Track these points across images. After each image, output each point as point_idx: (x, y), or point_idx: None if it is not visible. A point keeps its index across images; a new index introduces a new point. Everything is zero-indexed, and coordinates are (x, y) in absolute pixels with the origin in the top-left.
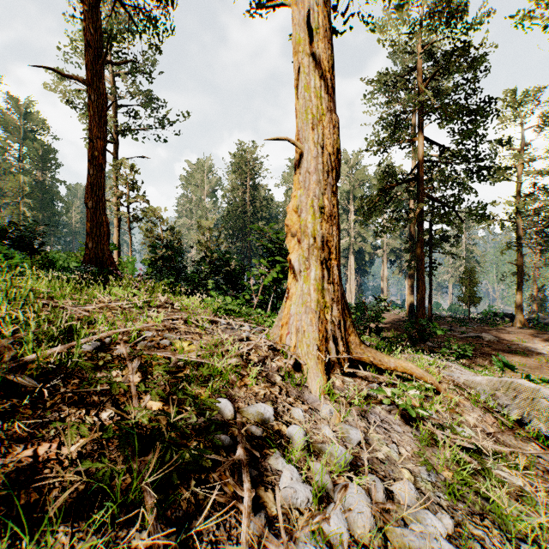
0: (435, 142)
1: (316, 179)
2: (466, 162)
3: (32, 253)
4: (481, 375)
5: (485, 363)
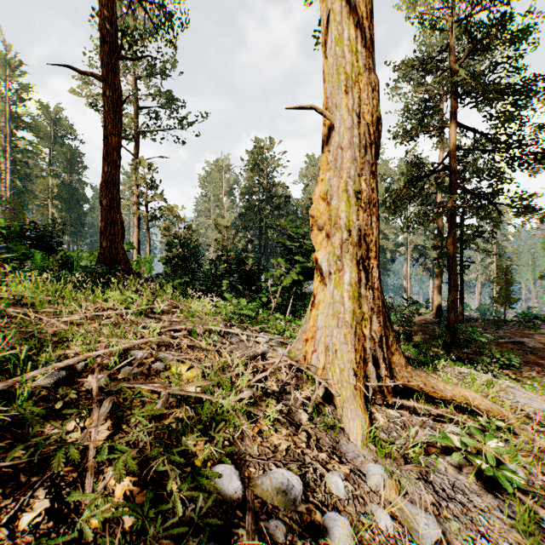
0: (469, 129)
1: (351, 156)
2: (506, 149)
3: (48, 252)
4: (538, 393)
5: (531, 374)
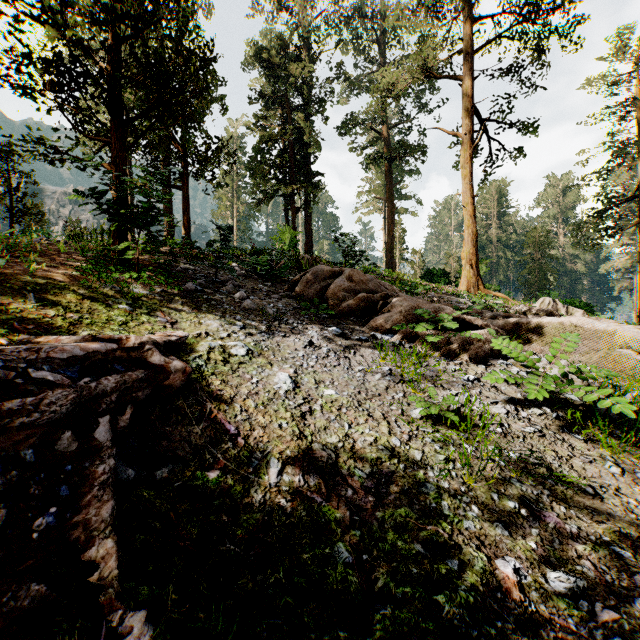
0: None
1: (467, 243)
2: None
3: None
4: None
5: None
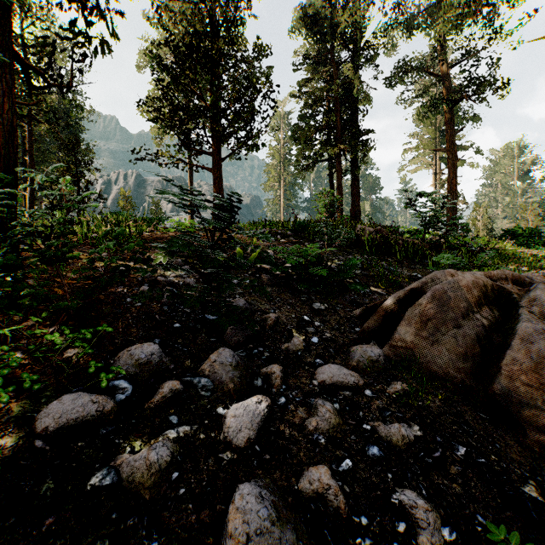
0: None
1: None
2: None
3: None
4: None
5: None
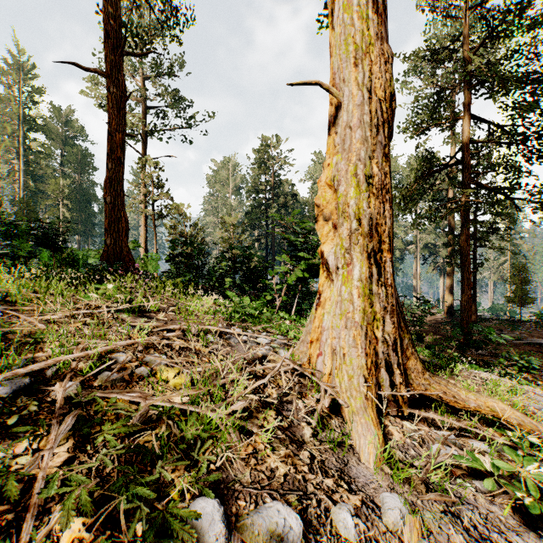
0: (483, 121)
1: (362, 136)
2: (523, 141)
3: (54, 250)
4: None
5: None
